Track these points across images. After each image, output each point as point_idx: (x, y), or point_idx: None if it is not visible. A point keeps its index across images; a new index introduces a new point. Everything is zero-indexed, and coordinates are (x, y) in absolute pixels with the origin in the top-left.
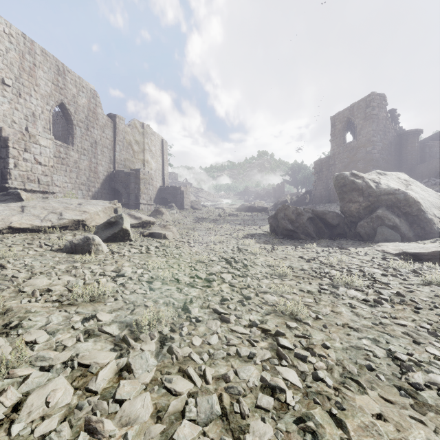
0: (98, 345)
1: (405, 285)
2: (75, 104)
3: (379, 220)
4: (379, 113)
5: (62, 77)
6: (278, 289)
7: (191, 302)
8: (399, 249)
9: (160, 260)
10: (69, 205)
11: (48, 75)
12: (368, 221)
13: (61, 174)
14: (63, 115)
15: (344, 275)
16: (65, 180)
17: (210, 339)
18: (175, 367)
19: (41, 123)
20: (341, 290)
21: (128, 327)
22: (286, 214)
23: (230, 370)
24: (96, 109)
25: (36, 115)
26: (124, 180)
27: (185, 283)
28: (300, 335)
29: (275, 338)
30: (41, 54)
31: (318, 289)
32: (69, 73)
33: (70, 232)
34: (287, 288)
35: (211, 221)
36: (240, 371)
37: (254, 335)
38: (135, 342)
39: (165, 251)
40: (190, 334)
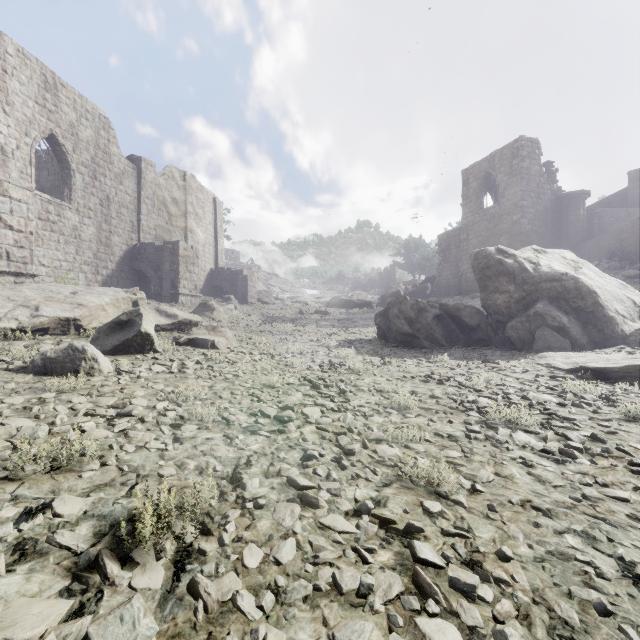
0: (36, 581)
1: (600, 422)
2: (75, 138)
3: (539, 319)
4: (531, 166)
5: (53, 93)
6: (400, 433)
7: (248, 465)
8: (573, 363)
9: (201, 385)
10: (55, 294)
11: (28, 90)
12: (522, 320)
13: (50, 246)
14: (54, 153)
15: (500, 405)
16: (57, 256)
17: (279, 550)
18: (200, 635)
19: (16, 164)
20: (502, 433)
21: (115, 528)
22: (401, 311)
23: (321, 639)
24: (109, 147)
25: (8, 152)
26: (153, 258)
27: (240, 426)
28: (451, 531)
29: (407, 542)
30: (16, 55)
31: (465, 431)
32: (63, 88)
33: (52, 339)
34: (413, 431)
35: (288, 320)
36: (343, 638)
37: (366, 535)
38: (122, 568)
39: (211, 368)
40: (241, 539)
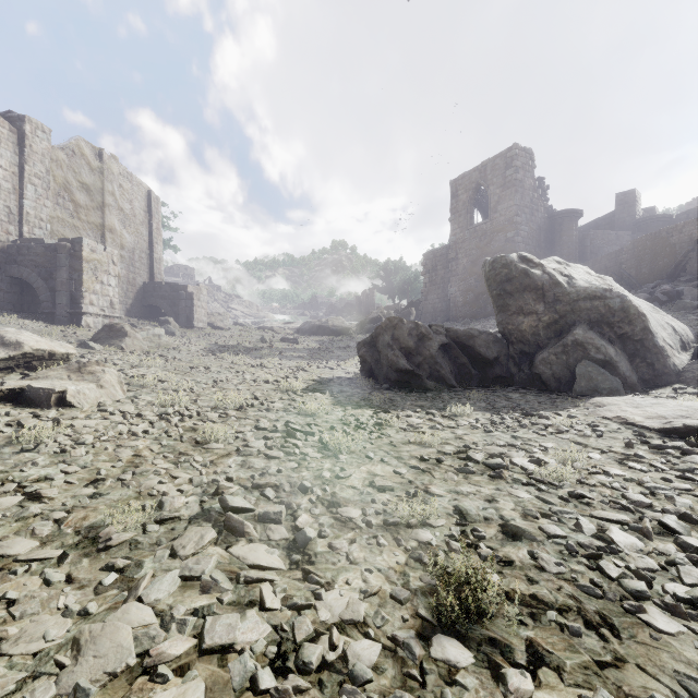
0: None
1: None
2: None
3: (580, 349)
4: (525, 178)
5: None
6: None
7: None
8: (658, 417)
9: None
10: None
11: None
12: (557, 351)
13: None
14: None
15: (688, 567)
16: None
17: None
18: None
19: None
20: None
21: None
22: (396, 338)
23: None
24: None
25: None
26: (42, 261)
27: None
28: None
29: None
30: None
31: None
32: None
33: None
34: None
35: (243, 351)
36: None
37: None
38: None
39: None
40: None
